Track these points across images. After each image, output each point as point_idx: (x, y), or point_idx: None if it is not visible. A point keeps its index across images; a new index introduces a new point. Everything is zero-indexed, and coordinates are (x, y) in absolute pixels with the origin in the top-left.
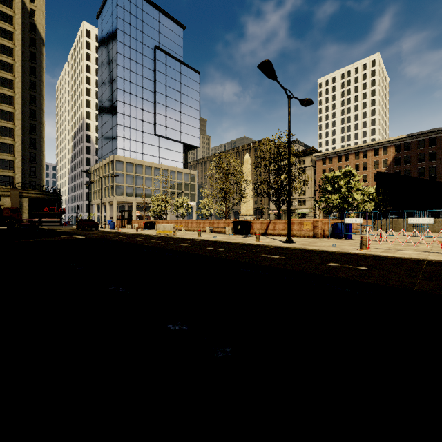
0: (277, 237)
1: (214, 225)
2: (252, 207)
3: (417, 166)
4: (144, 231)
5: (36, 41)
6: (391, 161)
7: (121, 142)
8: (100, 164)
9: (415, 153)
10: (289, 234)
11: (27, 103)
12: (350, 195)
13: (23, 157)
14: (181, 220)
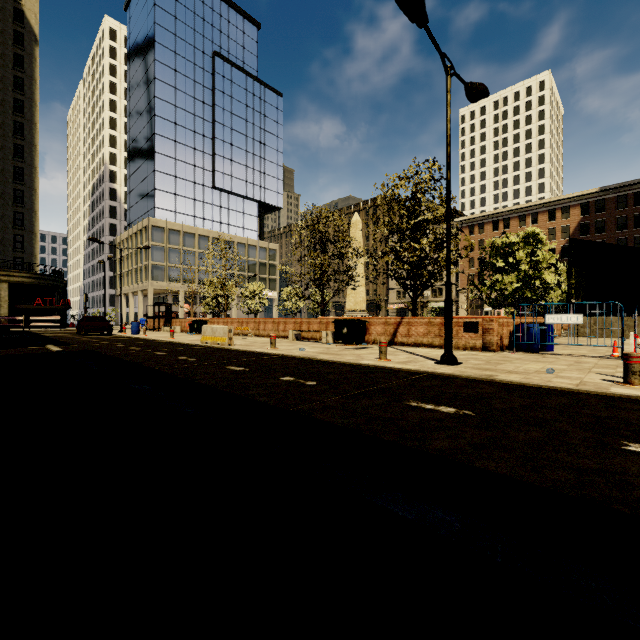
0: (416, 349)
1: (302, 327)
2: (364, 298)
3: (615, 235)
4: (185, 337)
5: (25, 37)
6: (576, 228)
7: (161, 198)
8: (129, 232)
9: (612, 216)
10: (448, 346)
11: (9, 135)
12: (536, 276)
13: (3, 220)
14: (249, 319)
